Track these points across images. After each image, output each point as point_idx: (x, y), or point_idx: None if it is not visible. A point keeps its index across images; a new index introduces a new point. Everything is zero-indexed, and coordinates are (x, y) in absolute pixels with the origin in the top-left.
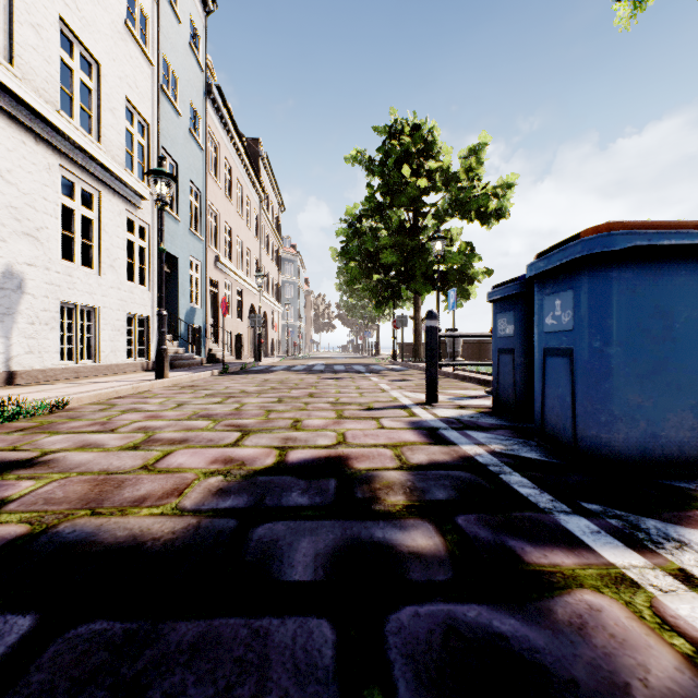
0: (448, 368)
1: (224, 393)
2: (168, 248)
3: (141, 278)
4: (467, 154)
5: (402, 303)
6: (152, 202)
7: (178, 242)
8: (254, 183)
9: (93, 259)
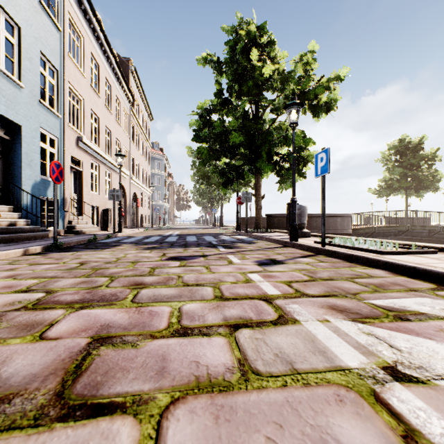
0: (300, 239)
1: None
2: (1, 110)
3: None
4: (299, 59)
5: (240, 188)
6: None
7: (19, 108)
8: (123, 88)
9: None
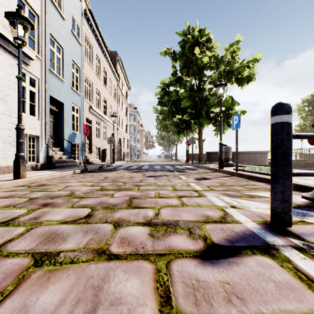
0: (225, 168)
1: (49, 196)
2: (55, 96)
3: (33, 112)
4: (228, 47)
5: (189, 134)
6: (40, 64)
7: (63, 94)
8: (113, 72)
9: None
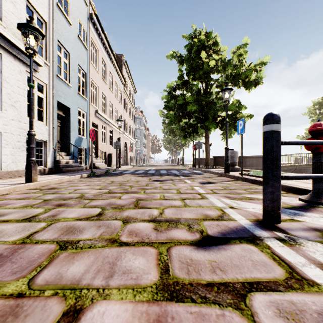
0: (232, 172)
1: (62, 198)
2: (62, 101)
3: (41, 117)
4: (236, 50)
5: (196, 138)
6: (48, 70)
7: (69, 99)
8: (119, 75)
9: None
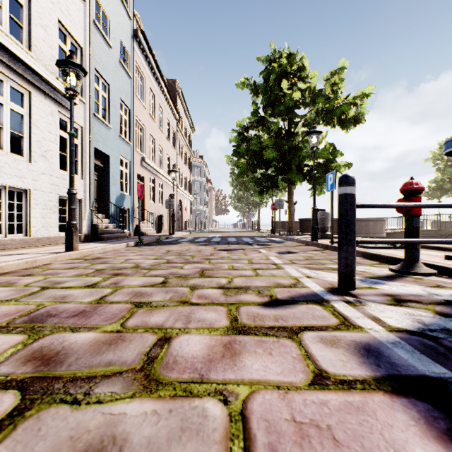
0: (321, 240)
1: (115, 268)
2: (100, 147)
3: (75, 169)
4: (329, 76)
5: (276, 193)
6: (84, 109)
7: (109, 144)
8: (172, 109)
9: (23, 148)
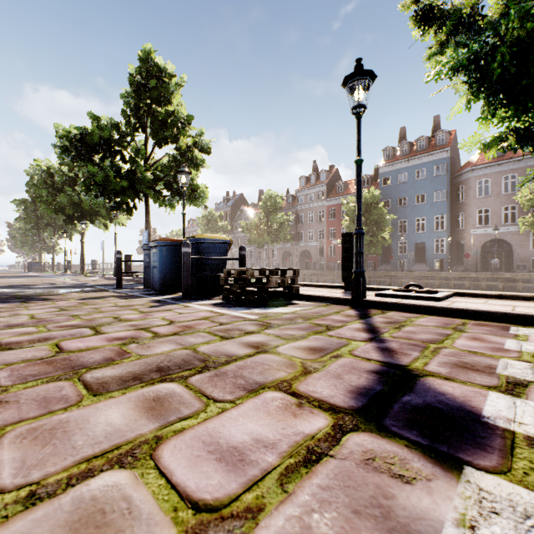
0: None
1: None
2: None
3: None
4: None
5: None
6: None
7: None
8: None
9: None
